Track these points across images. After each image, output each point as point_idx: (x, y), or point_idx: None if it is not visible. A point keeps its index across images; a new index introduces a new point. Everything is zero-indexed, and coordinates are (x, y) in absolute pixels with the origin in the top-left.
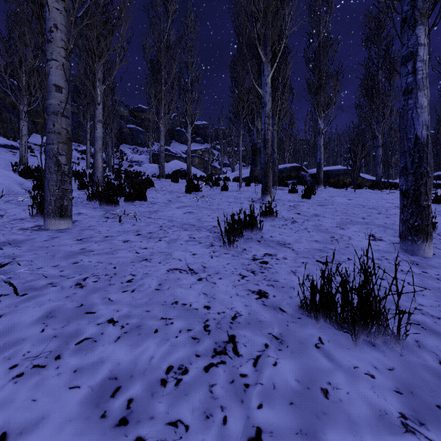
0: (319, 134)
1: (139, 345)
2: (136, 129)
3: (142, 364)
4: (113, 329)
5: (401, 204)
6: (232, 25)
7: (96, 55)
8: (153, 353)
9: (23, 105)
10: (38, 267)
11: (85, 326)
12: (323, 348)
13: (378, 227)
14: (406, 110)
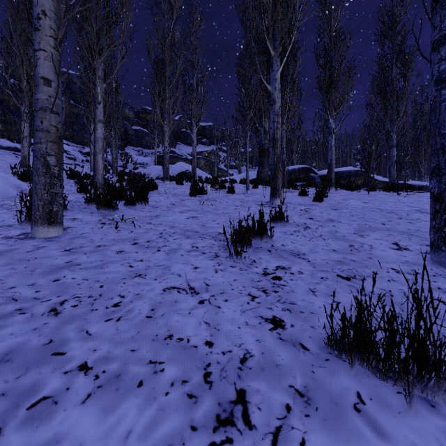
0: (330, 133)
1: (114, 409)
2: (142, 130)
3: (115, 445)
4: (83, 380)
5: (432, 210)
6: (239, 17)
7: (95, 51)
8: (132, 423)
9: (24, 106)
10: (10, 286)
11: (47, 376)
12: (365, 411)
13: (401, 234)
14: (438, 102)
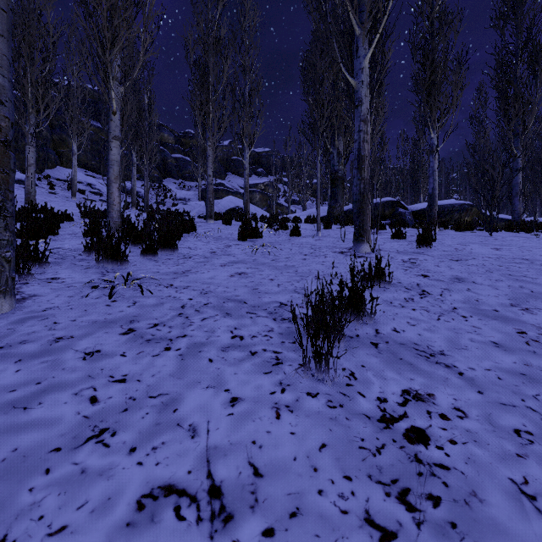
0: (431, 152)
1: None
2: (183, 159)
3: None
4: None
5: None
6: None
7: (107, 39)
8: None
9: (29, 126)
10: None
11: None
12: None
13: None
14: None
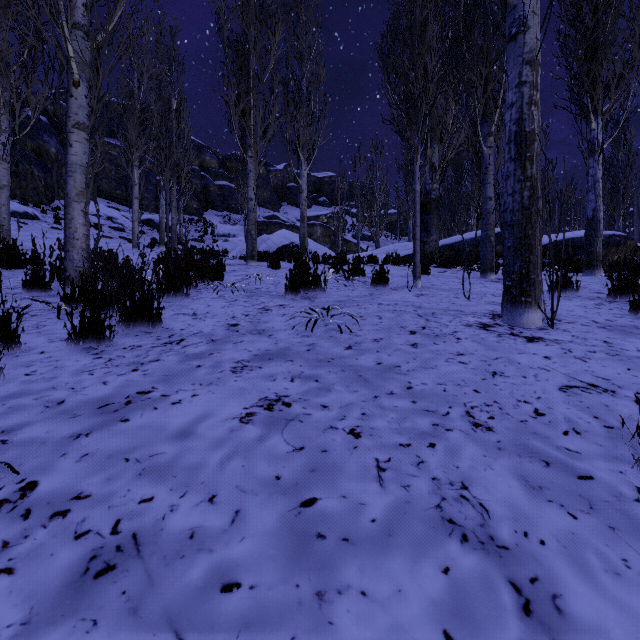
0: (592, 152)
1: None
2: (229, 187)
3: None
4: None
5: None
6: None
7: None
8: None
9: None
10: None
11: None
12: None
13: None
14: None
